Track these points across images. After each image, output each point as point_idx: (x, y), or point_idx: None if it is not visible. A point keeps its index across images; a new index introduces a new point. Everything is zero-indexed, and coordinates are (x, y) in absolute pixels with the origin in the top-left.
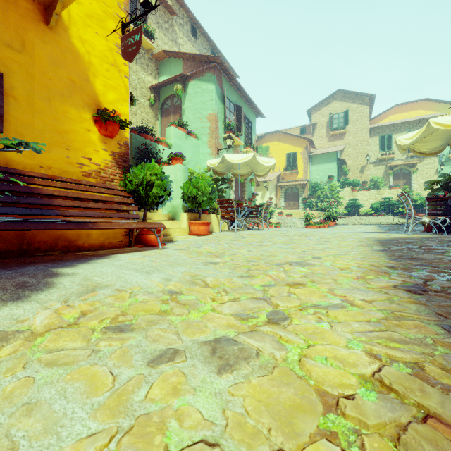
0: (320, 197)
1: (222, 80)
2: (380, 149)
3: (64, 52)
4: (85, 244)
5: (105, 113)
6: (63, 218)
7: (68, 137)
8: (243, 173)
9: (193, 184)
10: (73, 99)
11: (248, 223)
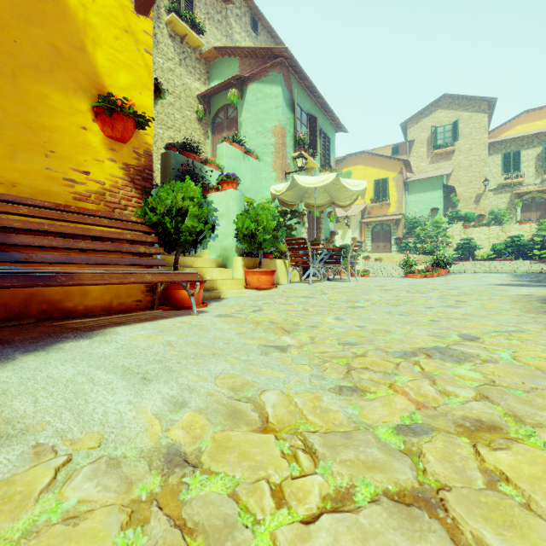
0: (420, 236)
1: (291, 81)
2: (502, 171)
3: (41, 0)
4: (79, 306)
5: (109, 100)
6: (38, 265)
7: (47, 136)
8: (320, 203)
9: (251, 216)
10: (57, 76)
11: (326, 271)
